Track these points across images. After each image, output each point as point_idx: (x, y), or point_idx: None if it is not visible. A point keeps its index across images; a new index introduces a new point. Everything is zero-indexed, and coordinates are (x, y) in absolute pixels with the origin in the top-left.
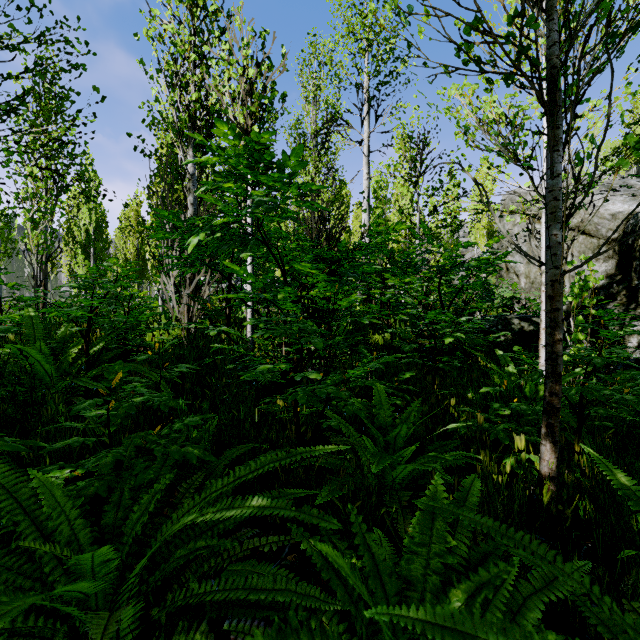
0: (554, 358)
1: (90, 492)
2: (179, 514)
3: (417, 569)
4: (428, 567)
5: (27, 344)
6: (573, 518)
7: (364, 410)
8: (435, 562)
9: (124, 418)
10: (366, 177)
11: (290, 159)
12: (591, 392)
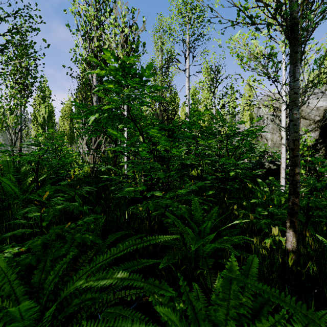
0: (294, 183)
1: (26, 262)
2: (77, 277)
3: (221, 316)
4: (228, 315)
5: (4, 175)
6: (305, 274)
7: (187, 212)
8: (232, 312)
9: (53, 217)
10: (187, 88)
11: (145, 71)
12: (314, 202)
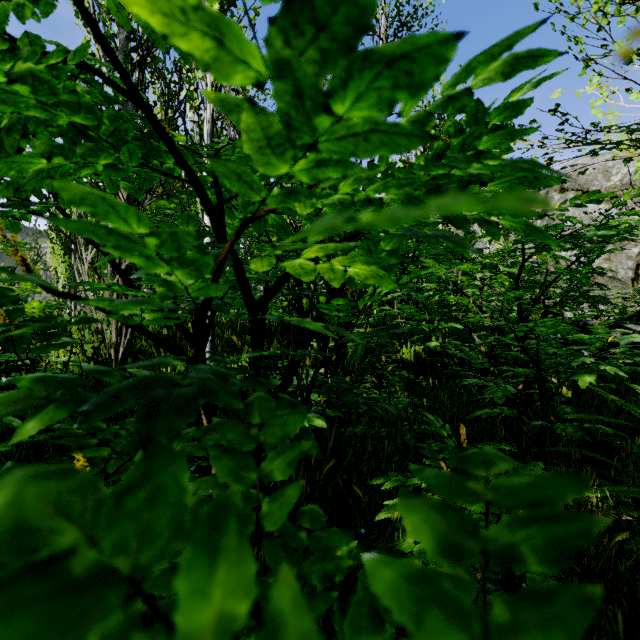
0: None
1: None
2: None
3: None
4: None
5: None
6: None
7: None
8: None
9: None
10: None
11: None
12: None
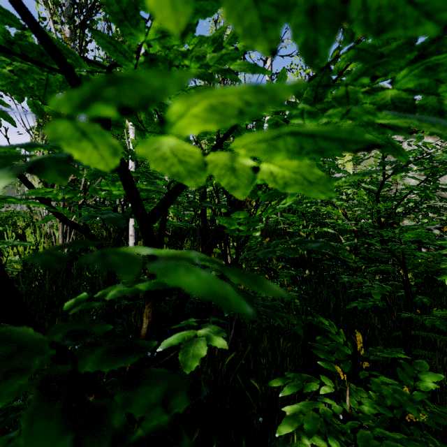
0: None
1: None
2: None
3: None
4: None
5: None
6: None
7: None
8: None
9: None
10: None
11: None
12: None
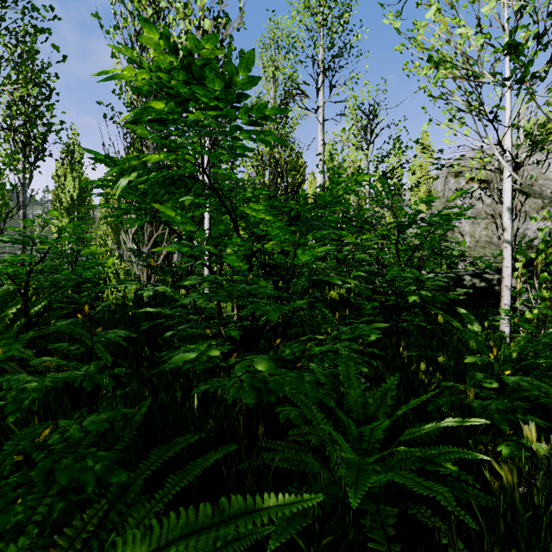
0: None
1: None
2: None
3: None
4: None
5: None
6: None
7: (329, 384)
8: None
9: (34, 399)
10: (321, 143)
11: (238, 73)
12: None
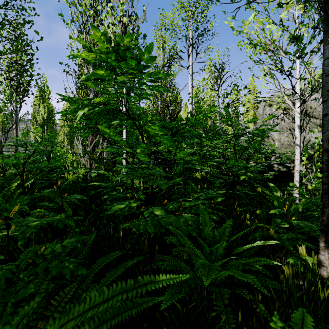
0: None
1: None
2: None
3: None
4: None
5: None
6: None
7: (194, 225)
8: None
9: (32, 233)
10: (191, 86)
11: (144, 54)
12: None
